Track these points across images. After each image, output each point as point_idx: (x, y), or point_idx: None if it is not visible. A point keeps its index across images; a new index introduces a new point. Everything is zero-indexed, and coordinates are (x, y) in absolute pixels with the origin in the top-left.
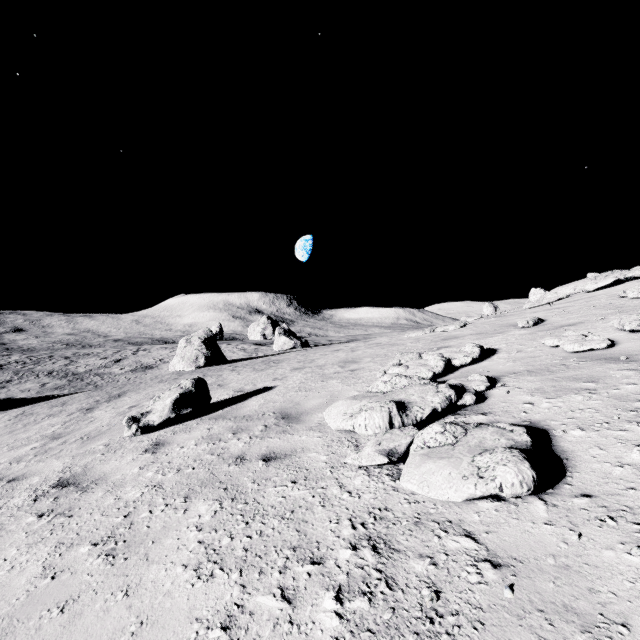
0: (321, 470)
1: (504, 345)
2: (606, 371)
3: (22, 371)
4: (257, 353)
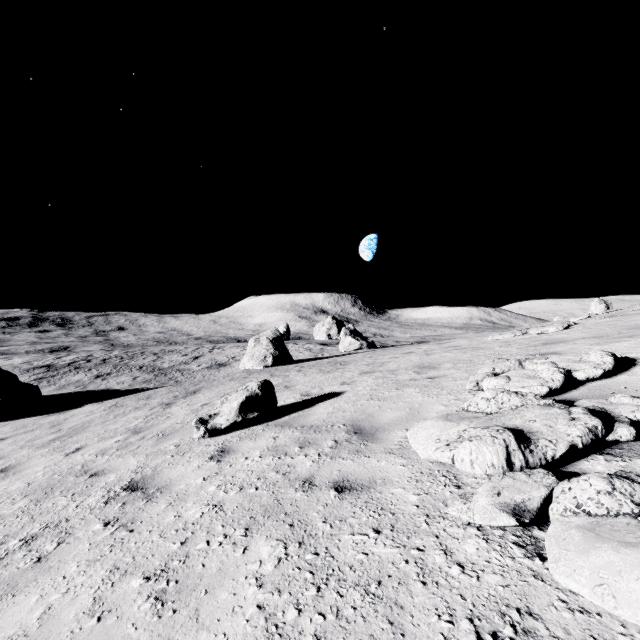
0: (412, 518)
1: None
2: None
3: (120, 365)
4: (323, 353)
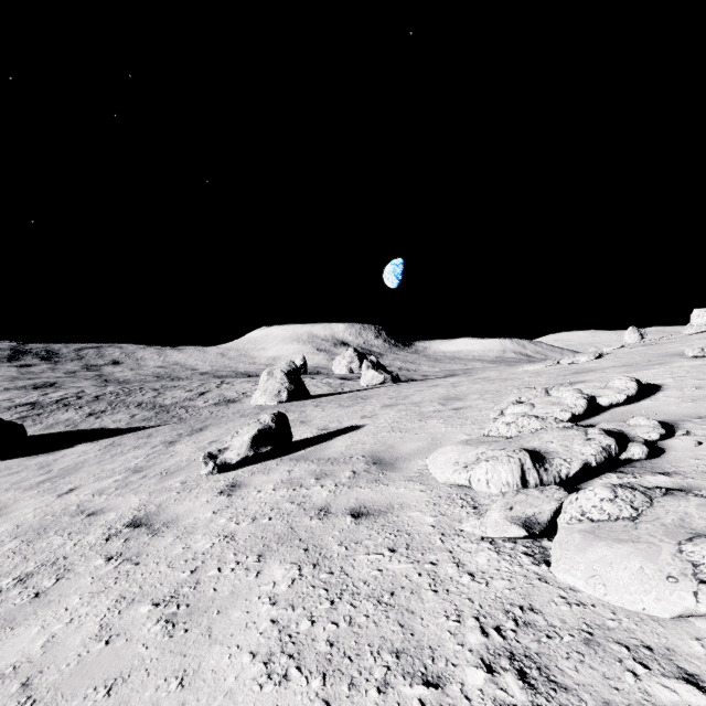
0: (428, 537)
1: (670, 380)
2: None
3: (115, 402)
4: (343, 388)
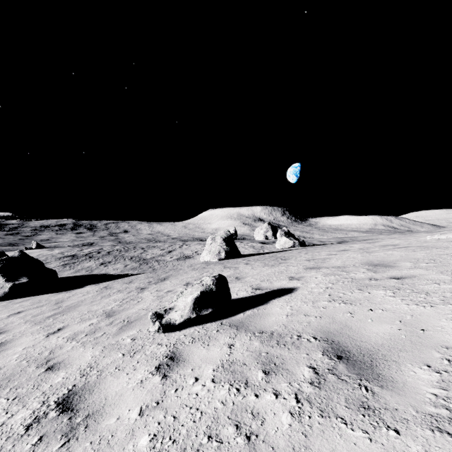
0: None
1: None
2: None
3: (118, 256)
4: (263, 250)
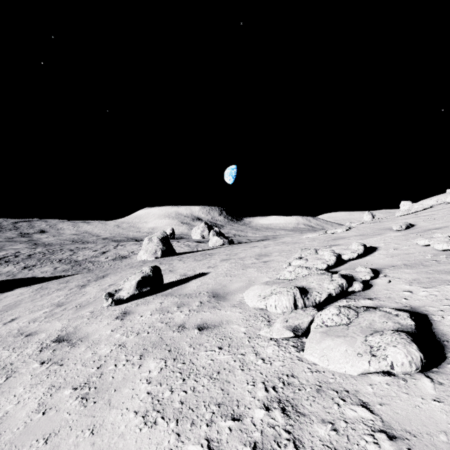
0: (241, 339)
1: (382, 244)
2: None
3: (43, 259)
4: (197, 248)
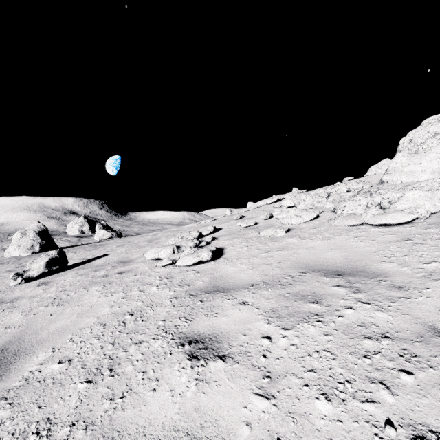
0: (146, 270)
1: (226, 227)
2: (249, 232)
3: None
4: (82, 242)
